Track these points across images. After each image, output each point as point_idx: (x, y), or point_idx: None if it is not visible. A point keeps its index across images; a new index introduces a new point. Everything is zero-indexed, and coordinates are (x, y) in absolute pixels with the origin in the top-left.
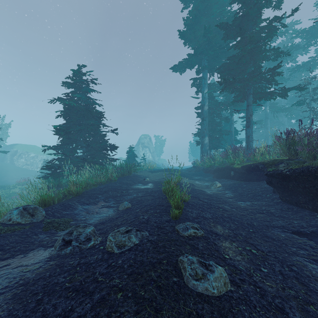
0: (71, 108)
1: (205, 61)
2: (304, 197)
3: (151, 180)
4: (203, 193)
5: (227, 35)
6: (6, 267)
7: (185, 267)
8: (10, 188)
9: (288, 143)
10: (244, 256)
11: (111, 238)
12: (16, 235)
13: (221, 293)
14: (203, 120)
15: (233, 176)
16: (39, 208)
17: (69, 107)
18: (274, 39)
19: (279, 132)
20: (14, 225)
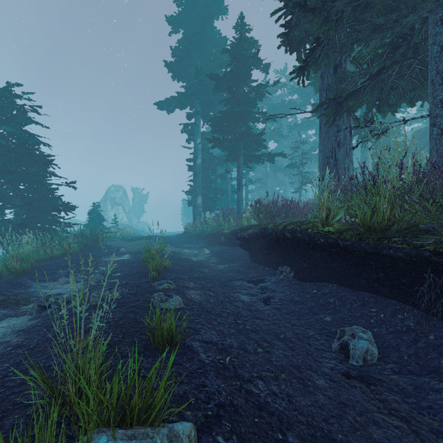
0: None
1: (198, 104)
2: (261, 256)
3: (127, 250)
4: (189, 260)
5: (218, 86)
6: None
7: (155, 298)
8: None
9: (257, 211)
10: (202, 296)
11: (94, 294)
12: None
13: (176, 308)
14: (196, 176)
15: (223, 242)
16: None
17: None
18: (274, 91)
19: (281, 193)
20: None
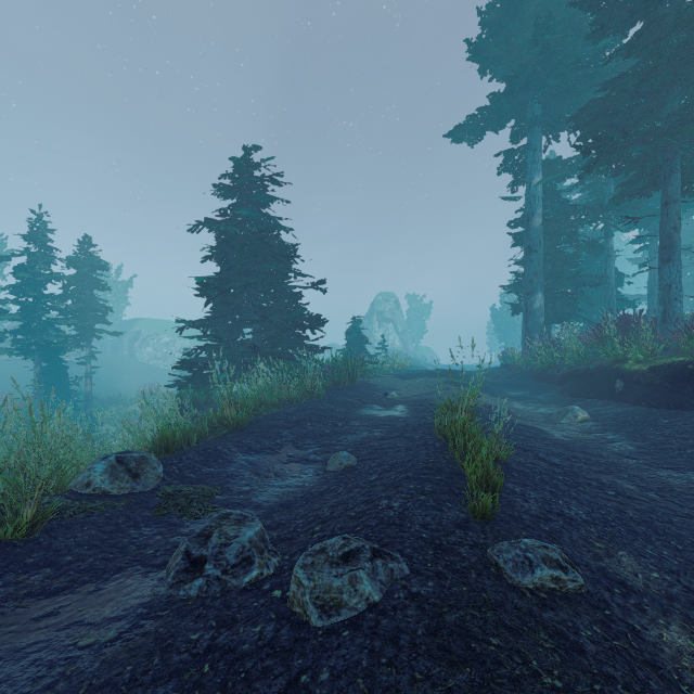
0: (231, 239)
1: (535, 106)
2: None
3: (401, 396)
4: (543, 436)
5: (602, 24)
6: (47, 621)
7: None
8: (127, 402)
9: None
10: None
11: (300, 577)
12: (93, 525)
13: None
14: (531, 253)
15: (623, 392)
16: (151, 459)
17: (228, 237)
18: None
19: None
20: (96, 497)
